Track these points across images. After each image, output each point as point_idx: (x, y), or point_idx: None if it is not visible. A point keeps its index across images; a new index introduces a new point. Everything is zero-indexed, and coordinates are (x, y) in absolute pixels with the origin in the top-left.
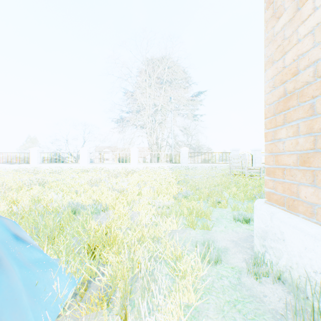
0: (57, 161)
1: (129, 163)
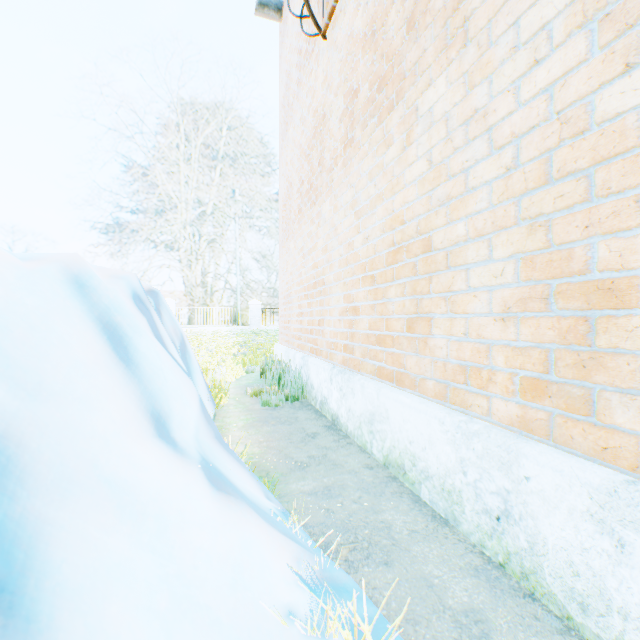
0: None
1: None
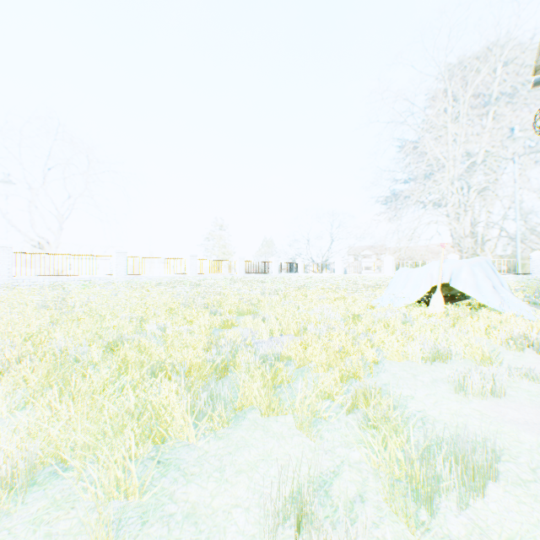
0: (359, 271)
1: None
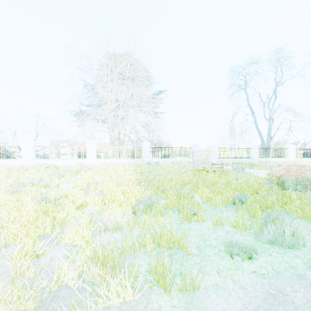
0: None
1: (86, 159)
